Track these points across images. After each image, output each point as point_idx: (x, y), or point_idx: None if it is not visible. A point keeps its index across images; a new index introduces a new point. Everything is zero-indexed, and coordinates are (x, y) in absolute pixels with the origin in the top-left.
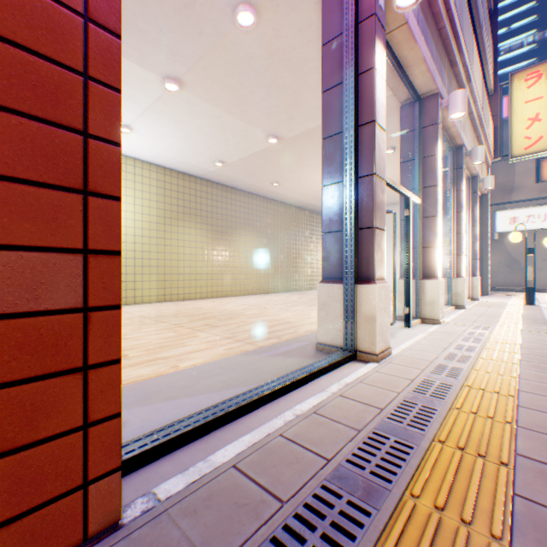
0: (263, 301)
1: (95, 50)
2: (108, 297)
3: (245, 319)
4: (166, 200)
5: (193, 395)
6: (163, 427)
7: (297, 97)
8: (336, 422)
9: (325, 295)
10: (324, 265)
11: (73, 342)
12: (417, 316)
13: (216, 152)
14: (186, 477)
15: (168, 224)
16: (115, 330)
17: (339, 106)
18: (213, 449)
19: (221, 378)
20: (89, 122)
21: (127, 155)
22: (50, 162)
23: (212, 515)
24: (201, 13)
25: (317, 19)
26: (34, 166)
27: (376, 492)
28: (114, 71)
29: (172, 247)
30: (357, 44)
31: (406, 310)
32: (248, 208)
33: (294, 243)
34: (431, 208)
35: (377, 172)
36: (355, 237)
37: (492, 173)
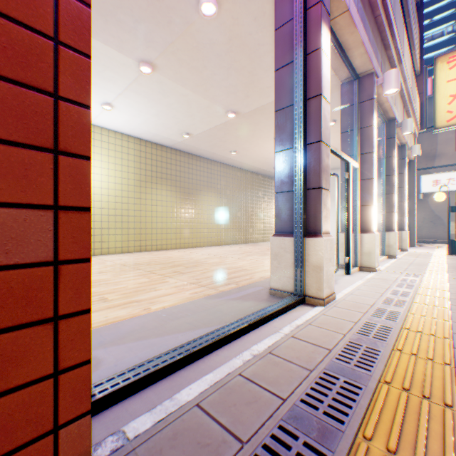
0: (223, 251)
1: (65, 17)
2: (79, 251)
3: (208, 266)
4: (141, 166)
5: (162, 335)
6: (134, 367)
7: (252, 77)
8: (289, 362)
9: (277, 247)
10: (276, 221)
11: (44, 294)
12: (356, 265)
13: (183, 125)
14: (153, 415)
15: (143, 186)
16: (85, 282)
17: (290, 82)
18: (178, 387)
19: (187, 319)
20: (59, 85)
21: (109, 128)
22: (21, 122)
23: (176, 455)
24: (170, 4)
25: (270, 8)
26: (4, 125)
27: (330, 434)
28: (84, 37)
29: (146, 206)
30: (306, 27)
31: (346, 260)
32: (210, 173)
33: (249, 202)
34: (368, 171)
35: (323, 139)
36: (304, 196)
37: (418, 142)
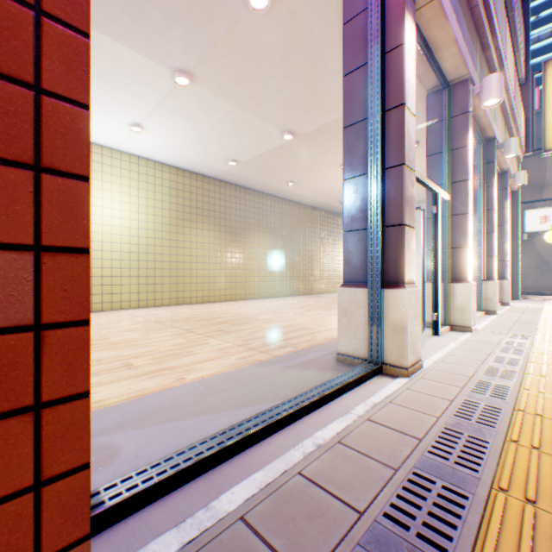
0: (278, 304)
1: None
2: (72, 310)
3: (259, 324)
4: (178, 201)
5: (198, 415)
6: (159, 461)
7: (313, 88)
8: (366, 457)
9: (346, 300)
10: (345, 267)
11: (19, 372)
12: (445, 323)
13: (229, 150)
14: (182, 533)
15: (181, 225)
16: (82, 353)
17: (363, 90)
18: (217, 491)
19: (231, 394)
20: (42, 73)
21: (139, 155)
22: None
23: None
24: None
25: None
26: None
27: None
28: (79, 8)
29: (184, 249)
30: (383, 18)
31: (434, 317)
32: (262, 208)
33: (310, 244)
34: (461, 204)
35: (406, 162)
36: (382, 235)
37: (521, 169)
